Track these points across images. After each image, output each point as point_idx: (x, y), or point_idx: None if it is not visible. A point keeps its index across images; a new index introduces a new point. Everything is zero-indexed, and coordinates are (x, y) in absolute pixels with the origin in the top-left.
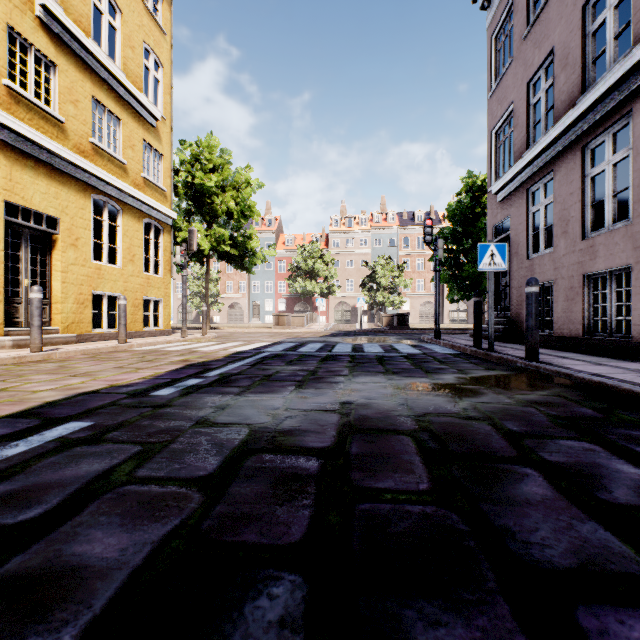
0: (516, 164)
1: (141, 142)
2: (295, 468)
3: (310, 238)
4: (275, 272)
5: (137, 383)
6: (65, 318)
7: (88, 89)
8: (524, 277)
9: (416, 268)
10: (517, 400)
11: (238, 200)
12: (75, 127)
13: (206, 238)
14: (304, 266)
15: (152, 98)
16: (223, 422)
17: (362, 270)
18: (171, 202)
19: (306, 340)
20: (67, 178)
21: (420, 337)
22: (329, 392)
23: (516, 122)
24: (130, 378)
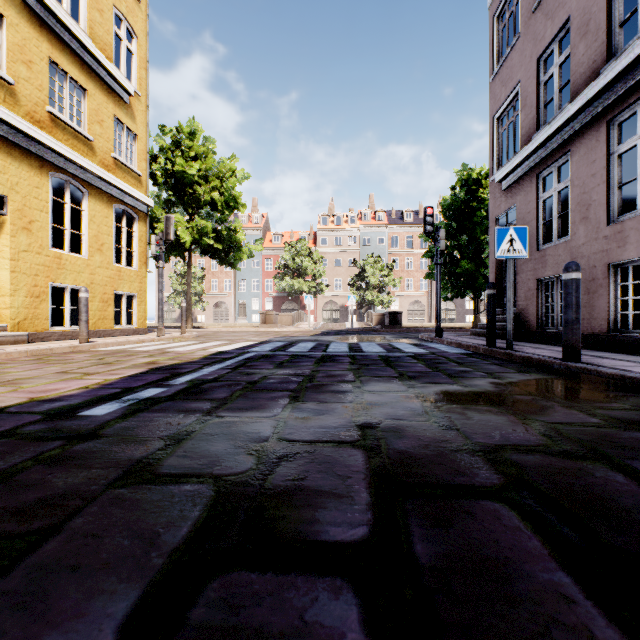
0: (525, 147)
1: (111, 118)
2: (309, 631)
3: (298, 236)
4: (262, 270)
5: (71, 395)
6: (15, 313)
7: (45, 50)
8: (533, 270)
9: (405, 267)
10: (605, 418)
11: (222, 190)
12: (28, 92)
13: (187, 230)
14: (292, 264)
15: (124, 71)
16: (172, 472)
17: (351, 269)
18: (147, 188)
19: (296, 339)
20: (17, 150)
21: (417, 336)
22: (337, 408)
23: (524, 103)
24: (66, 388)
